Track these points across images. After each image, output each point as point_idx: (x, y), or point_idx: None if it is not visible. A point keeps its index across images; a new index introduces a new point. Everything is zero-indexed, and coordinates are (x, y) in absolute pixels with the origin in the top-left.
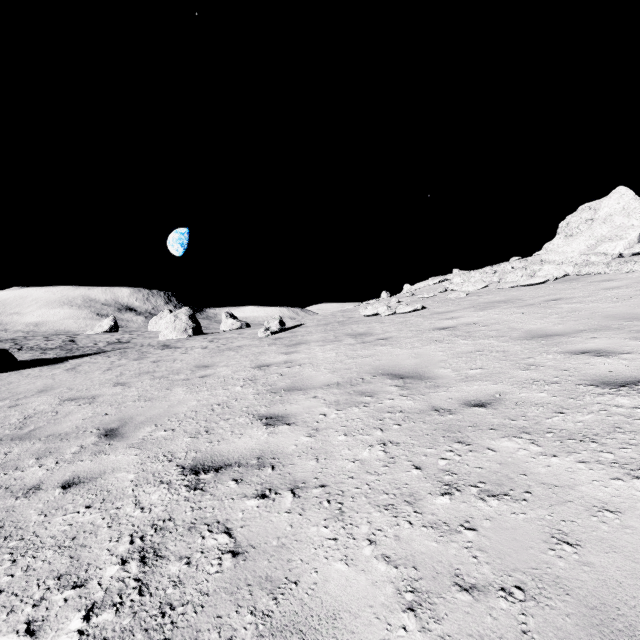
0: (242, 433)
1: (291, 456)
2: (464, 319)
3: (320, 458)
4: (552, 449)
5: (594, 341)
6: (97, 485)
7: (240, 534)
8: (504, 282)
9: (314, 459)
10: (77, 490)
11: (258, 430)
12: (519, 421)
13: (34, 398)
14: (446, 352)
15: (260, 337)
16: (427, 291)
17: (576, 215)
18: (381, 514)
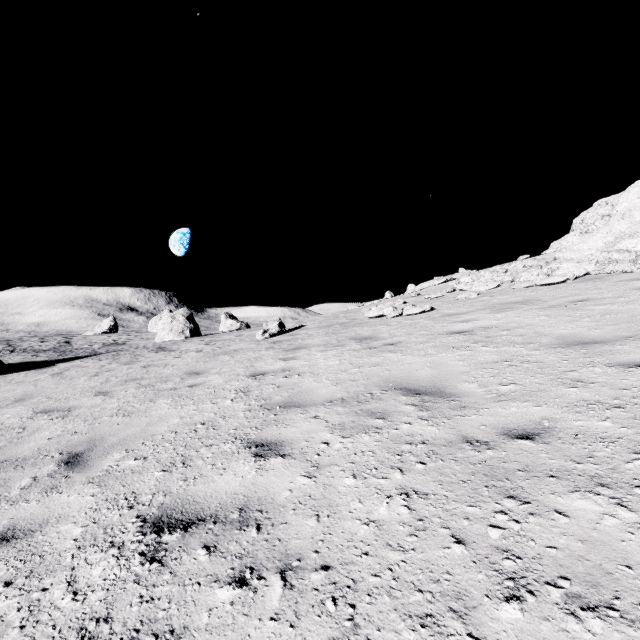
0: (225, 467)
1: (283, 509)
2: (480, 322)
3: (322, 515)
4: None
5: None
6: (31, 544)
7: None
8: (518, 281)
9: (314, 516)
10: (5, 551)
11: (245, 463)
12: (587, 465)
13: (7, 409)
14: (467, 361)
15: (258, 340)
16: (433, 291)
17: (592, 211)
18: (416, 635)
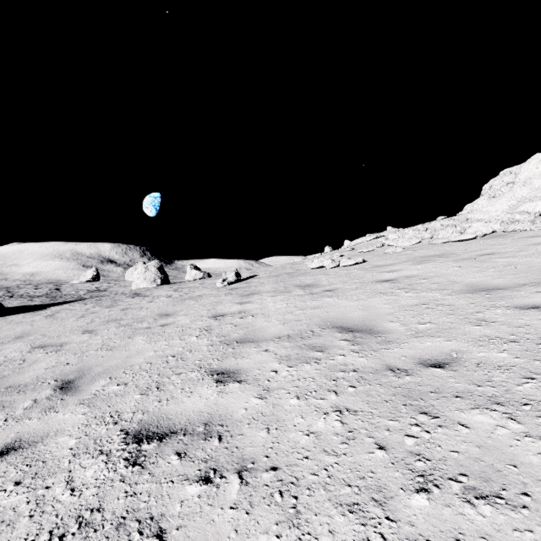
0: (192, 391)
1: (240, 423)
2: (404, 272)
3: (271, 428)
4: (537, 428)
5: (540, 295)
6: (35, 452)
7: (174, 540)
8: (436, 238)
9: (265, 429)
10: (13, 458)
11: (208, 388)
12: (486, 387)
13: (9, 344)
14: (392, 305)
15: (218, 287)
16: (365, 246)
17: (498, 179)
18: (345, 519)
